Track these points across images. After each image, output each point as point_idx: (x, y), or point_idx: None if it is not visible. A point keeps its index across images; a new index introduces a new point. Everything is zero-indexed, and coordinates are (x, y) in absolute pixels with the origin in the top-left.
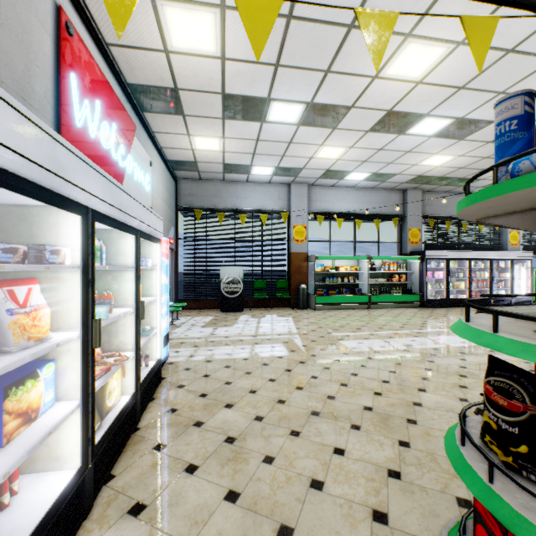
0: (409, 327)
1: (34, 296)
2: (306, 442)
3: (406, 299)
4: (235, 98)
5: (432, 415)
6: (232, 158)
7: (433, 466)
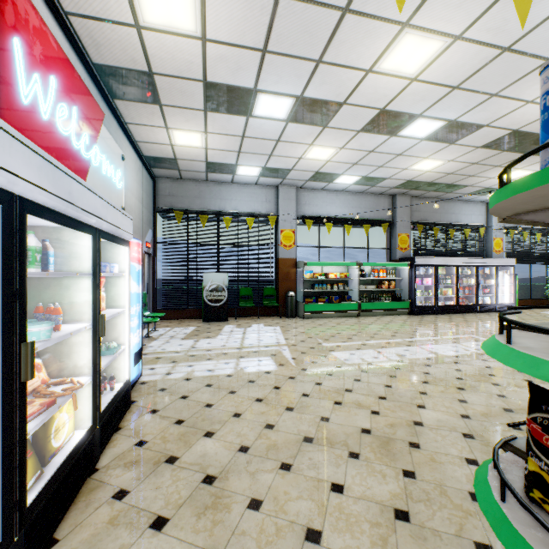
0: (401, 335)
1: None
2: (298, 478)
3: (396, 306)
4: (218, 87)
5: (435, 437)
6: (215, 156)
7: (444, 502)
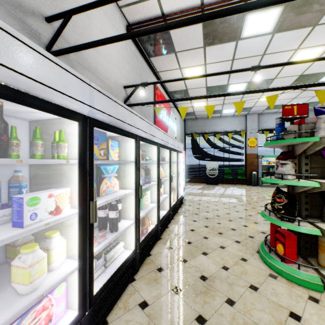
0: None
1: (161, 168)
2: (233, 222)
3: None
4: (212, 87)
5: None
6: None
7: None
